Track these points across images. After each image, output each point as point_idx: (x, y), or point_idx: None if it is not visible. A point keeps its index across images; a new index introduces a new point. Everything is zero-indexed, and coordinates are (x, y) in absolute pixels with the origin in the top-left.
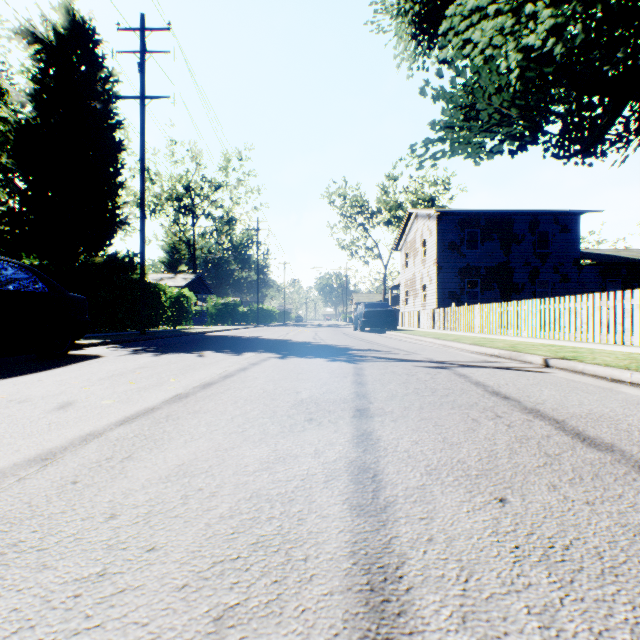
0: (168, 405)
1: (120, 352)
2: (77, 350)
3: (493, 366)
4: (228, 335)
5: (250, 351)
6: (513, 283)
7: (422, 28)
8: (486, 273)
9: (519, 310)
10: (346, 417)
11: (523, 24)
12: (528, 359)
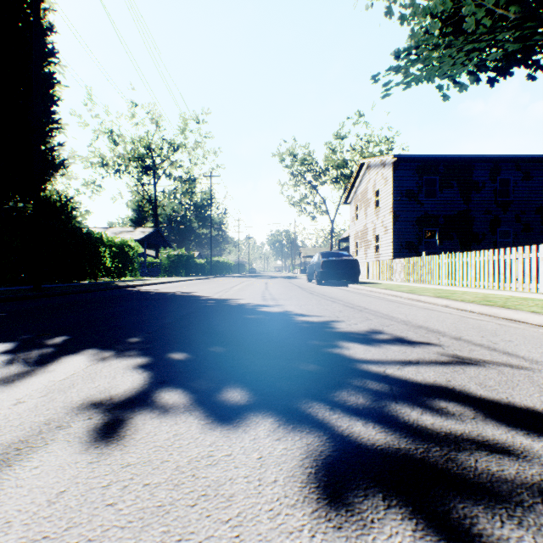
0: None
1: None
2: None
3: None
4: (157, 290)
5: (100, 345)
6: (473, 232)
7: None
8: (445, 222)
9: None
10: None
11: None
12: None
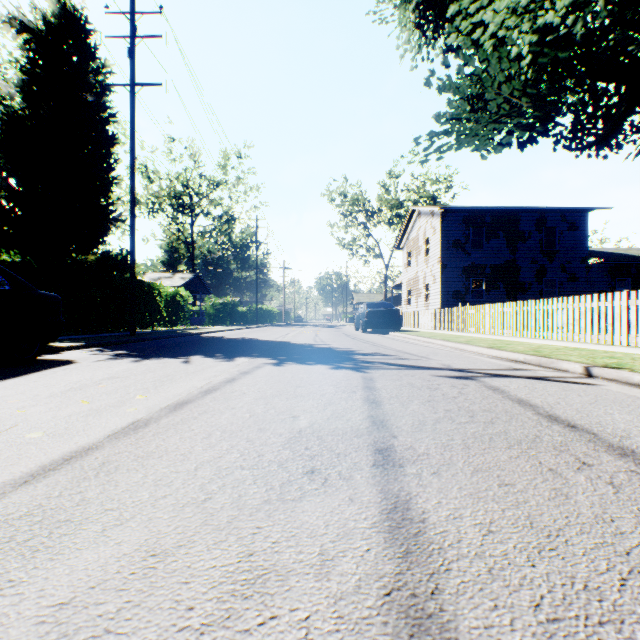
0: (113, 441)
1: (98, 357)
2: (52, 354)
3: (525, 375)
4: (224, 336)
5: (243, 355)
6: (519, 282)
7: (427, 16)
8: (491, 272)
9: (533, 310)
10: (364, 466)
11: (539, 2)
12: (563, 367)
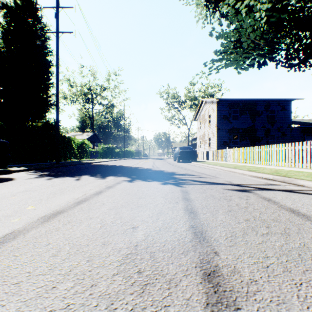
0: None
1: (30, 176)
2: (6, 174)
3: (280, 189)
4: (106, 164)
5: (112, 175)
6: (256, 136)
7: None
8: (242, 131)
9: (268, 150)
10: (197, 307)
11: None
12: (301, 183)
